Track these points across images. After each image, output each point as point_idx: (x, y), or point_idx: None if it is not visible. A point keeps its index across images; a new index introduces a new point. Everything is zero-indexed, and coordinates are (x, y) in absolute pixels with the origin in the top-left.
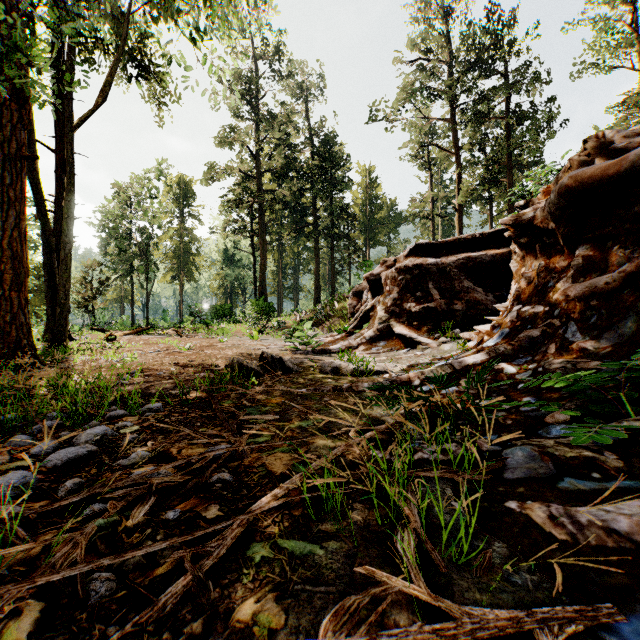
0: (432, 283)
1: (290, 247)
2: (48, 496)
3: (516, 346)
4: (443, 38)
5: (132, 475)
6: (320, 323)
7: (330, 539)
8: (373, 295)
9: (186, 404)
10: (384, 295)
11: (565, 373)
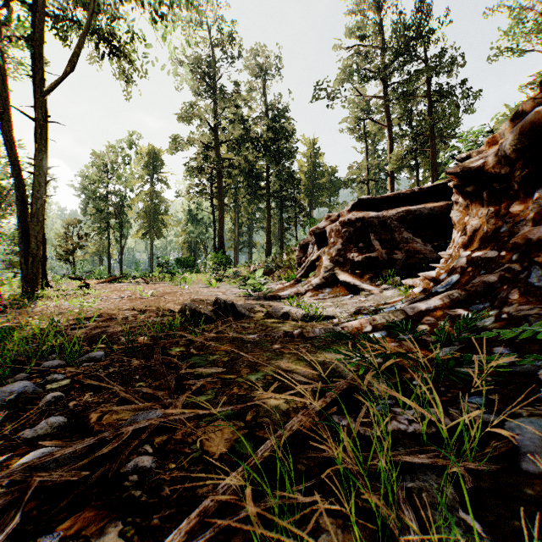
0: (373, 235)
1: (245, 208)
2: None
3: (471, 292)
4: (377, 26)
5: (21, 460)
6: (271, 273)
7: None
8: (318, 247)
9: (132, 352)
10: (329, 246)
11: (539, 320)
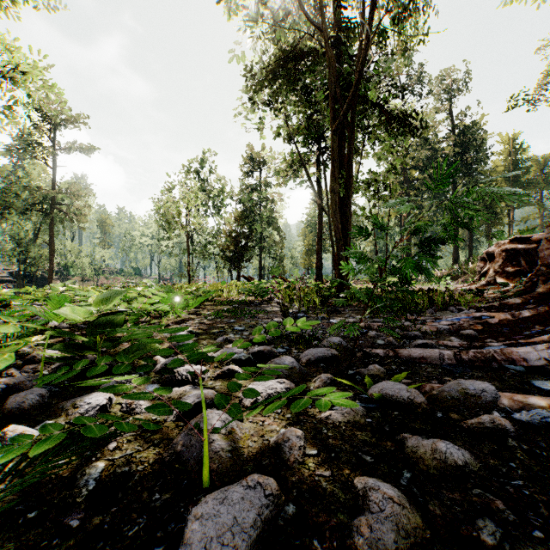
0: (521, 257)
1: (429, 217)
2: None
3: (521, 284)
4: None
5: None
6: (456, 278)
7: None
8: (489, 262)
9: None
10: (495, 263)
11: None
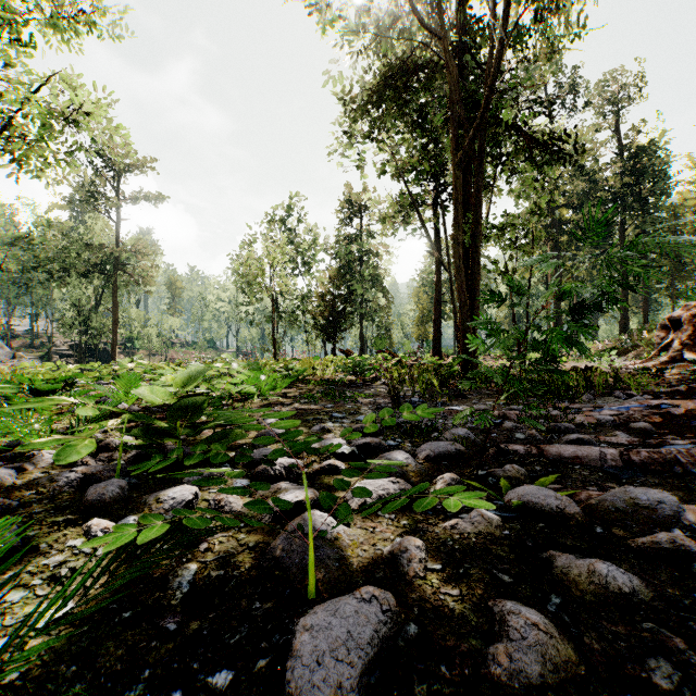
0: None
1: (587, 270)
2: None
3: None
4: None
5: None
6: (625, 352)
7: None
8: (672, 331)
9: None
10: (681, 332)
11: None
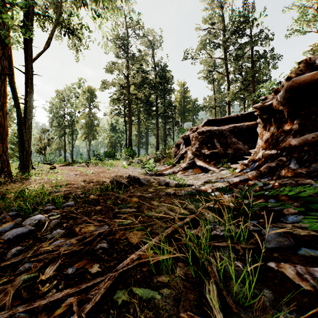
0: (216, 139)
1: (144, 122)
2: (1, 258)
3: (262, 171)
4: (220, 17)
5: (51, 245)
6: (159, 160)
7: (164, 287)
8: (186, 146)
9: (87, 202)
10: (191, 146)
11: (291, 186)
